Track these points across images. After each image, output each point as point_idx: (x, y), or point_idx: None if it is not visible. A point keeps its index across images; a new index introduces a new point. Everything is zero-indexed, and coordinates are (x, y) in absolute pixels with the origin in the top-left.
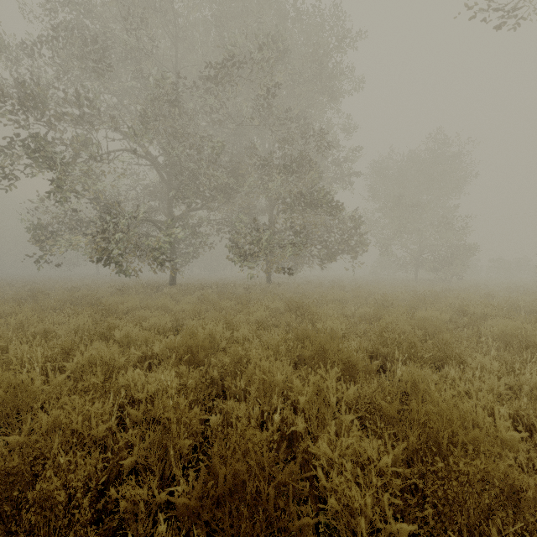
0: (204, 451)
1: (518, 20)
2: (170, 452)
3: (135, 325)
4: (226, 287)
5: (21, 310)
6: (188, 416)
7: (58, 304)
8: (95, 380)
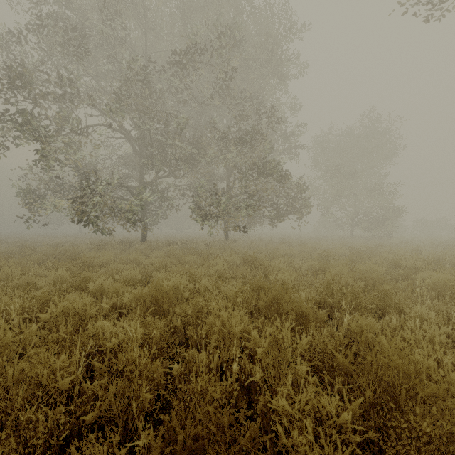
0: (167, 399)
1: (444, 11)
2: (133, 404)
3: (108, 277)
4: (190, 243)
5: (8, 263)
6: (150, 369)
7: (42, 258)
8: (61, 333)
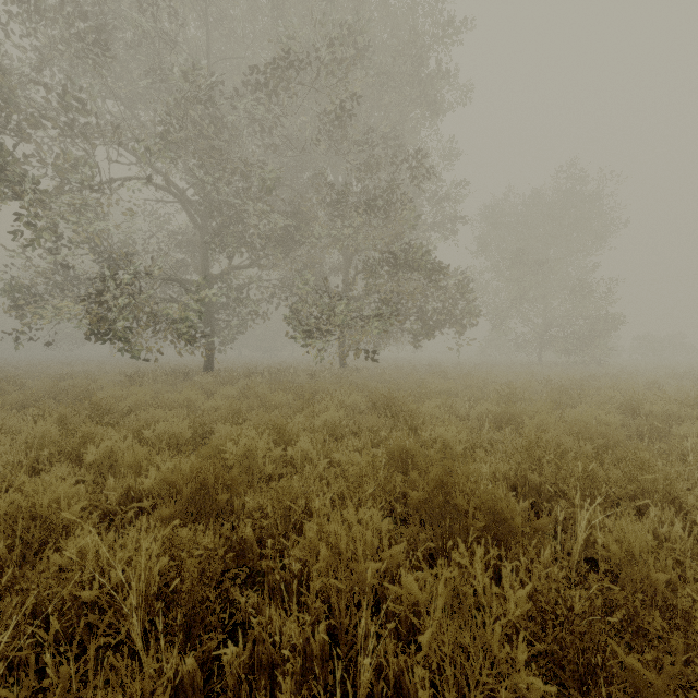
0: None
1: None
2: None
3: (132, 434)
4: (284, 373)
5: None
6: None
7: (30, 399)
8: None
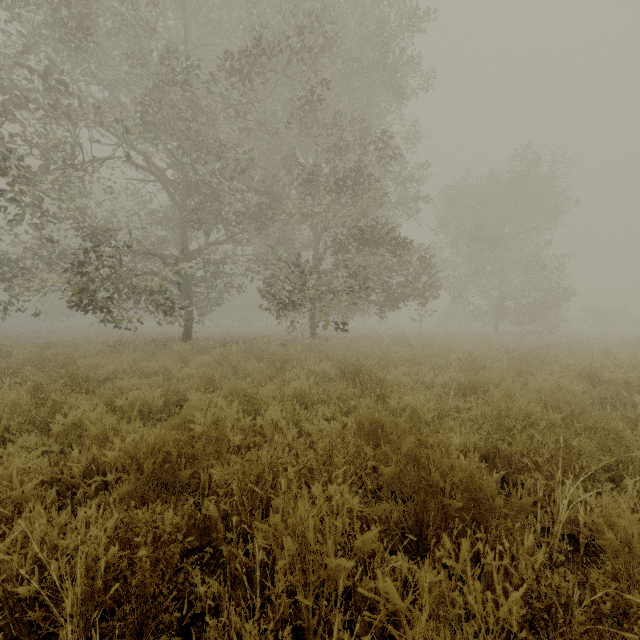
0: None
1: None
2: None
3: (105, 402)
4: (258, 342)
5: None
6: None
7: (12, 367)
8: None
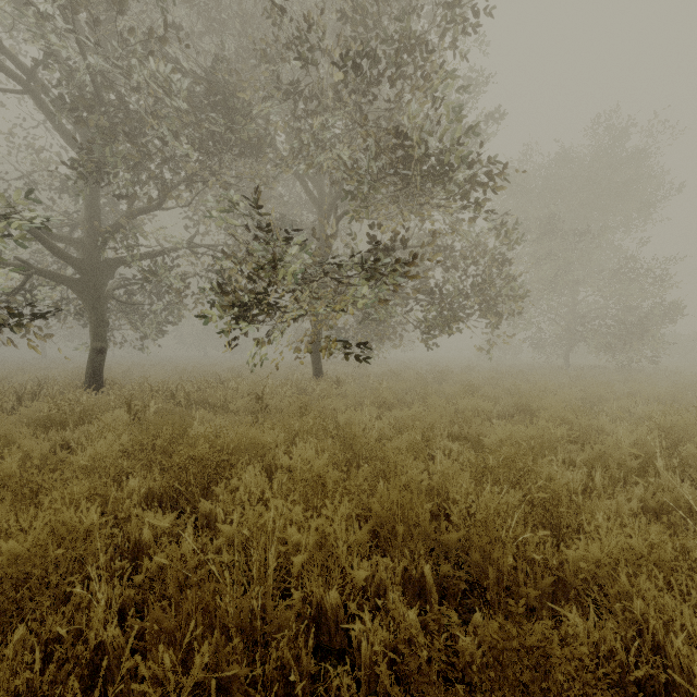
0: None
1: None
2: None
3: None
4: (215, 391)
5: None
6: None
7: None
8: None
